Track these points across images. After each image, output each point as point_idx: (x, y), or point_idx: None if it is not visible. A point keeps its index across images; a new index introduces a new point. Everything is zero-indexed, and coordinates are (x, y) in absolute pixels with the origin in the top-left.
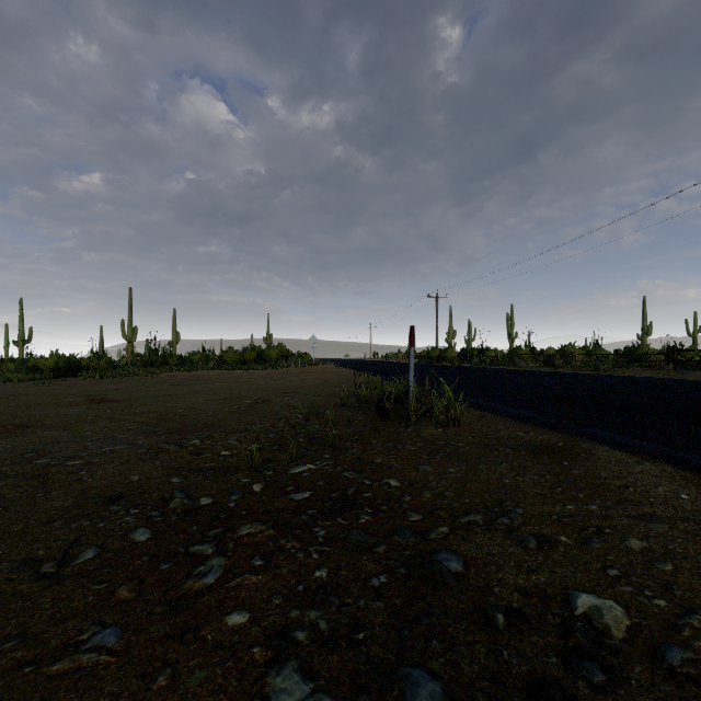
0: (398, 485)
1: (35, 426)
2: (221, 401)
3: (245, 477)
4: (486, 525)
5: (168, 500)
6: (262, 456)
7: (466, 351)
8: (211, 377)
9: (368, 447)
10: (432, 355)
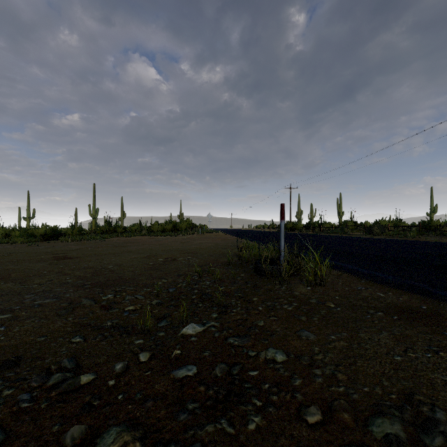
0: (284, 359)
1: (2, 278)
2: (142, 259)
3: (139, 338)
4: (412, 445)
5: (52, 371)
6: (160, 312)
7: (310, 223)
8: (142, 241)
9: (250, 306)
10: (287, 226)
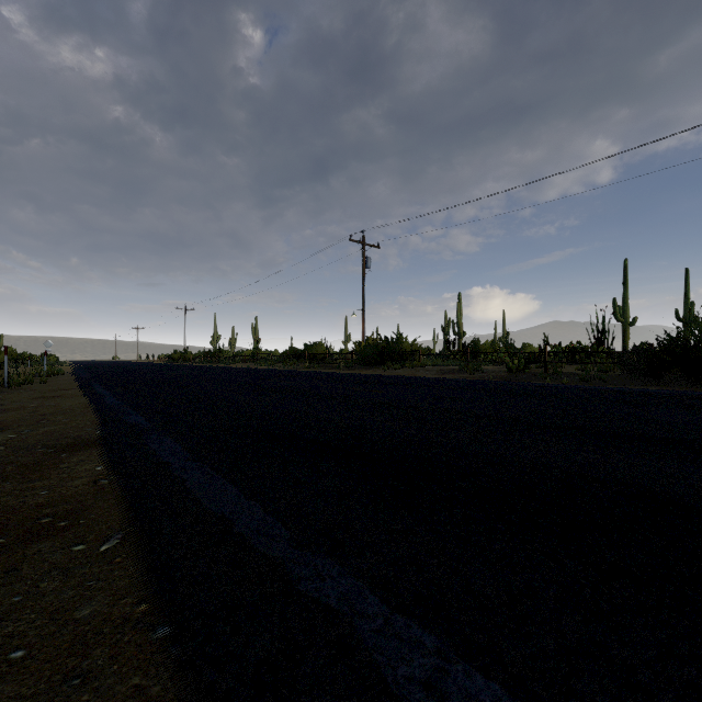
0: None
1: None
2: None
3: None
4: None
5: None
6: None
7: (210, 353)
8: None
9: None
10: (174, 356)
